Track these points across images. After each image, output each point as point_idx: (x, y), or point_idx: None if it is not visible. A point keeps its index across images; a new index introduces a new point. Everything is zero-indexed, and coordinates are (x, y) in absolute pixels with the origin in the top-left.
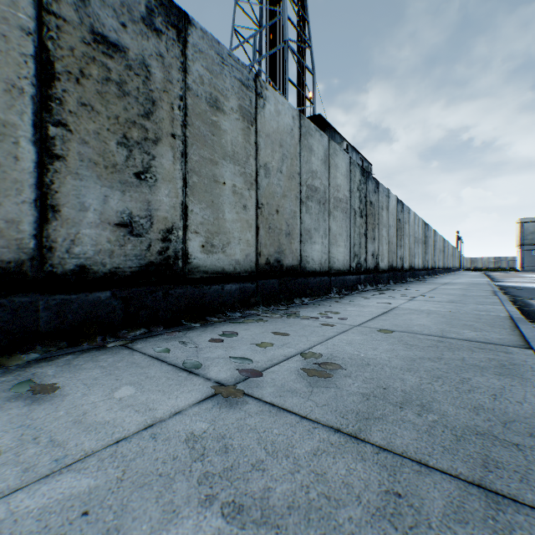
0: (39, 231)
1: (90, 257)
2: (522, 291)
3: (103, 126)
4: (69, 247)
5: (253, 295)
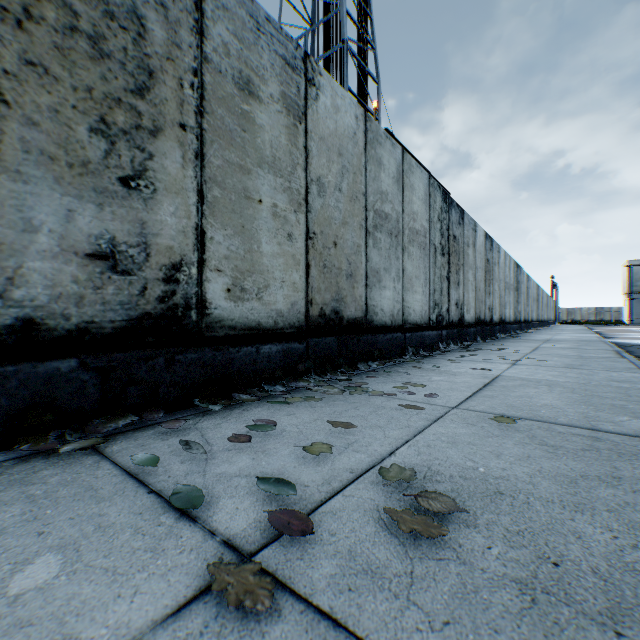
0: None
1: (43, 306)
2: None
3: (65, 101)
4: (4, 290)
5: (302, 359)
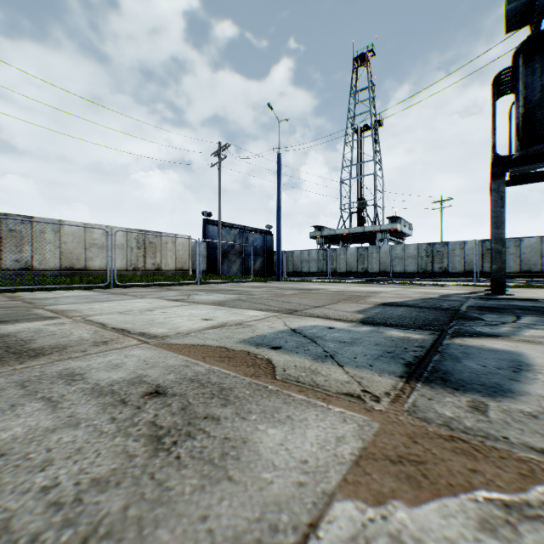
0: (480, 269)
1: (485, 271)
2: None
3: (487, 258)
4: (483, 270)
5: (517, 277)
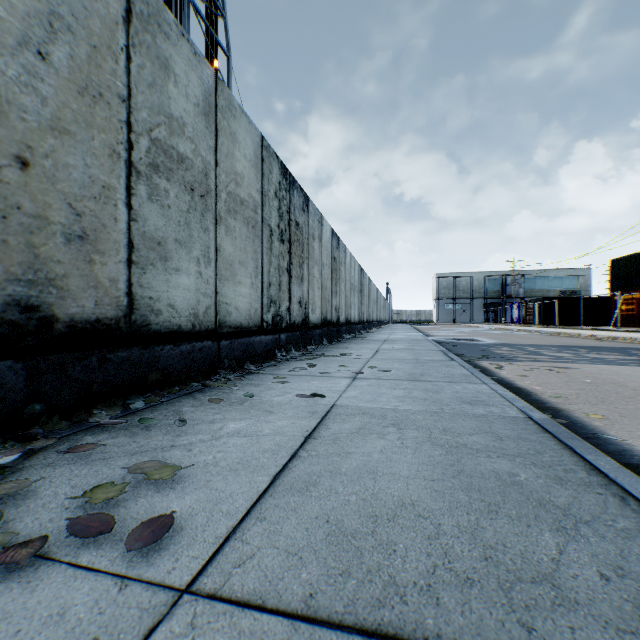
0: None
1: None
2: (459, 347)
3: None
4: None
5: None
